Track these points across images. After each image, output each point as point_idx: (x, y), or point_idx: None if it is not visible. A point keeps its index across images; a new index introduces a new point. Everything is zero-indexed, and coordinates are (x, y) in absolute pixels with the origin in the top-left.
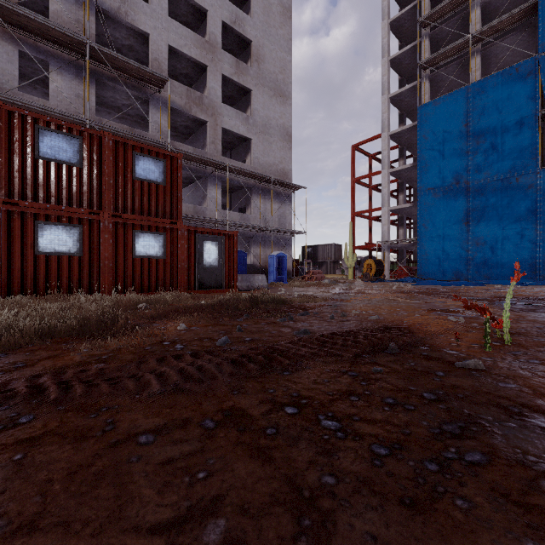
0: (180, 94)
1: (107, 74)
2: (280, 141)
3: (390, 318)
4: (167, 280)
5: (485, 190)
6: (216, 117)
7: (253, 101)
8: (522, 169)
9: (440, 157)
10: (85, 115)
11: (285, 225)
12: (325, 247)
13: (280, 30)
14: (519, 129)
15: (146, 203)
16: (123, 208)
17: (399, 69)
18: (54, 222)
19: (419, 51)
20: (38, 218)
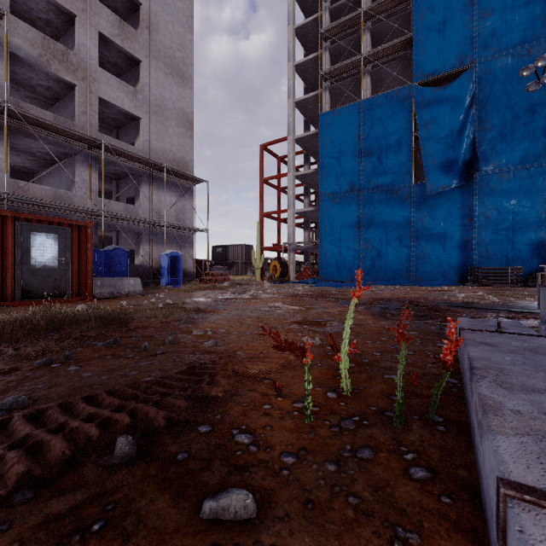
0: (32, 41)
1: None
2: (178, 127)
3: (232, 343)
4: None
5: (373, 199)
6: (90, 82)
7: (143, 74)
8: (401, 183)
9: (338, 165)
10: None
11: (185, 221)
12: (236, 247)
13: (178, 2)
14: (398, 146)
15: None
16: None
17: (304, 77)
18: None
19: (321, 62)
20: None
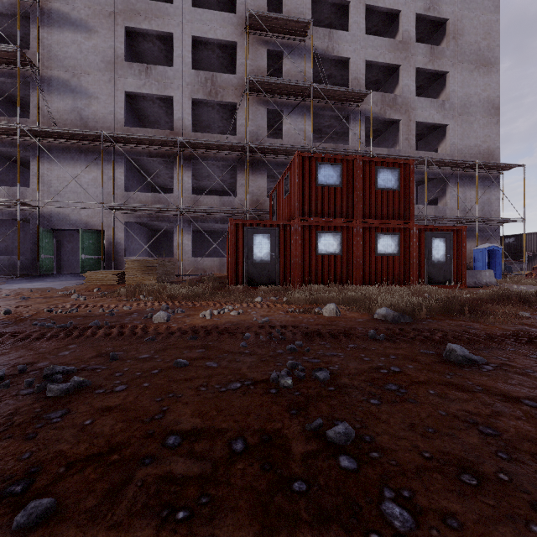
0: (376, 102)
1: (319, 105)
2: (483, 118)
3: None
4: (400, 275)
5: None
6: (409, 112)
7: (449, 84)
8: None
9: None
10: (305, 143)
11: (490, 213)
12: None
13: None
14: None
15: (384, 209)
16: (368, 215)
17: None
18: (326, 231)
19: None
20: (317, 229)
